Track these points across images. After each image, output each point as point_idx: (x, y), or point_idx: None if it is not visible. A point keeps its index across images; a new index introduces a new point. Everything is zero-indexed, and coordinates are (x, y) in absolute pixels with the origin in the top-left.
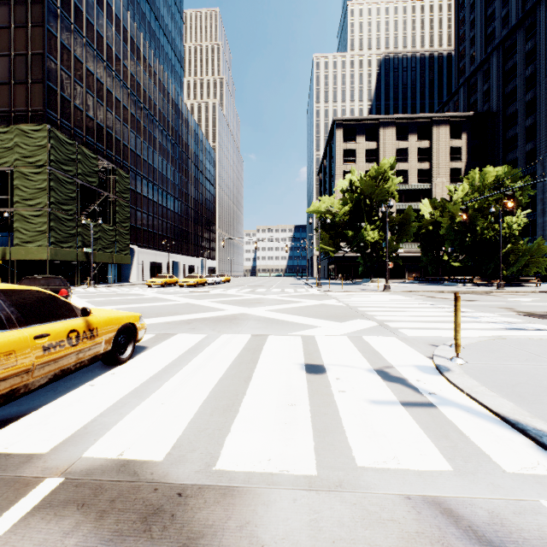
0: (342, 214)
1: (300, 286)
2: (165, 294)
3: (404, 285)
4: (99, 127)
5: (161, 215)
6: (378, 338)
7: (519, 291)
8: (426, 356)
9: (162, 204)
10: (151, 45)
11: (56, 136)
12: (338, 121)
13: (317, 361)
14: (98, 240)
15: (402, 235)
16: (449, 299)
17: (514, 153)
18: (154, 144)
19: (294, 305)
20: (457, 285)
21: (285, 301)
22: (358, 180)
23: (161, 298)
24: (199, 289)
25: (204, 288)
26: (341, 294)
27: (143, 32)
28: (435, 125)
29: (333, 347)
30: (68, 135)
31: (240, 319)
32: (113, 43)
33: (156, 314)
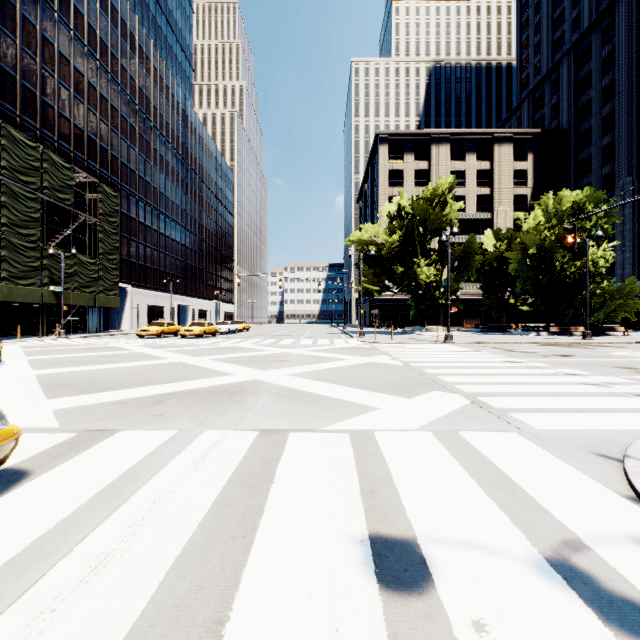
0: (389, 246)
1: (337, 336)
2: (155, 348)
3: (465, 334)
4: (78, 131)
5: (164, 247)
6: (489, 436)
7: (612, 341)
8: (623, 496)
9: (165, 233)
10: (150, 34)
11: (11, 135)
12: (382, 135)
13: (396, 521)
14: (74, 276)
15: (464, 272)
16: (536, 354)
17: (589, 178)
18: (153, 158)
19: (331, 365)
20: (530, 334)
21: (319, 358)
22: (409, 204)
23: (144, 354)
24: (206, 340)
25: (213, 339)
26: (392, 347)
27: (139, 16)
28: (497, 143)
29: (418, 467)
30: (33, 137)
31: (247, 392)
32: (97, 24)
33: (117, 382)
